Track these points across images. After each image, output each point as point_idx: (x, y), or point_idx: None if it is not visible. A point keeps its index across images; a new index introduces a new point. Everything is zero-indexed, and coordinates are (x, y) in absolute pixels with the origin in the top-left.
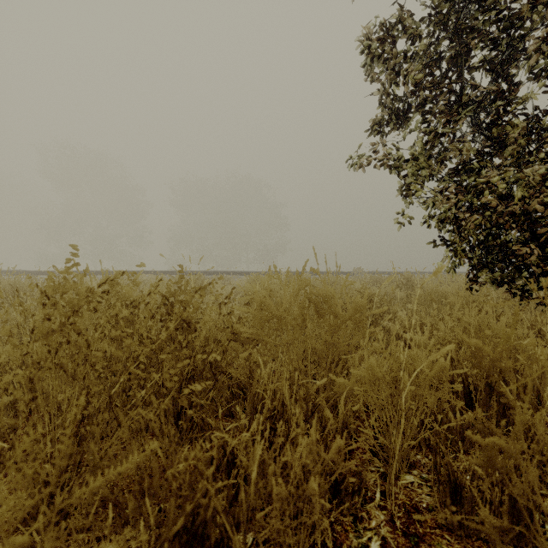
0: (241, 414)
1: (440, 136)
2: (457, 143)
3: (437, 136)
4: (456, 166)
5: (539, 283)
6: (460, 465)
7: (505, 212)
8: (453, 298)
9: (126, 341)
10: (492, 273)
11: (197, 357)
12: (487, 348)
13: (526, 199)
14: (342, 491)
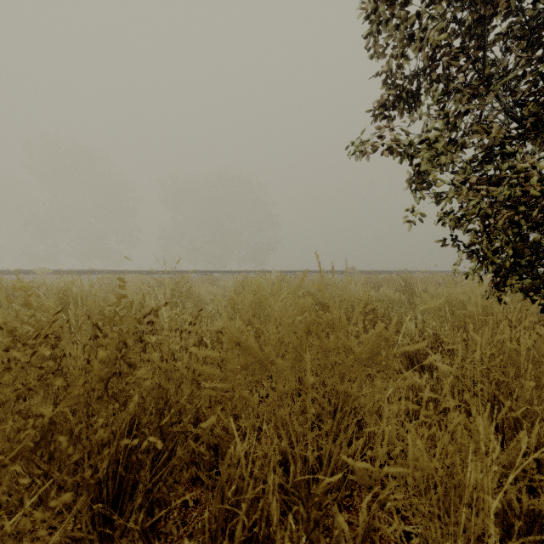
0: None
1: (466, 113)
2: (483, 123)
3: (462, 113)
4: (482, 152)
5: None
6: None
7: None
8: (471, 308)
9: None
10: (521, 280)
11: (122, 443)
12: None
13: None
14: None
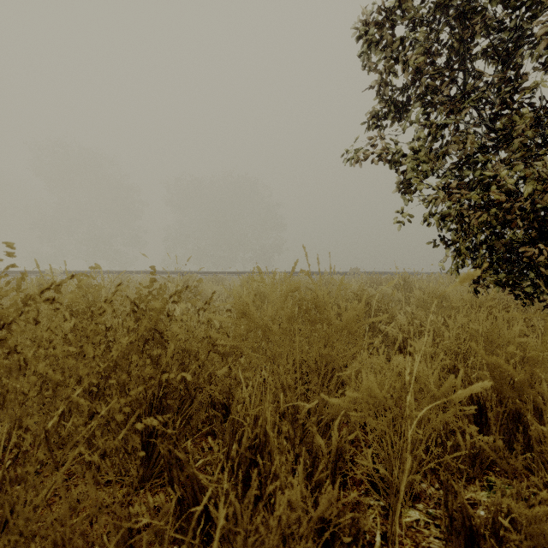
0: (214, 447)
1: (443, 127)
2: (460, 135)
3: (439, 127)
4: (459, 160)
5: (547, 286)
6: (471, 496)
7: (514, 209)
8: (455, 301)
9: (67, 362)
10: (497, 274)
11: (163, 377)
12: (511, 369)
13: (537, 194)
14: (335, 539)
